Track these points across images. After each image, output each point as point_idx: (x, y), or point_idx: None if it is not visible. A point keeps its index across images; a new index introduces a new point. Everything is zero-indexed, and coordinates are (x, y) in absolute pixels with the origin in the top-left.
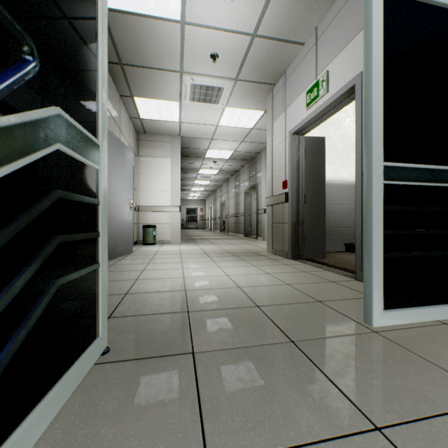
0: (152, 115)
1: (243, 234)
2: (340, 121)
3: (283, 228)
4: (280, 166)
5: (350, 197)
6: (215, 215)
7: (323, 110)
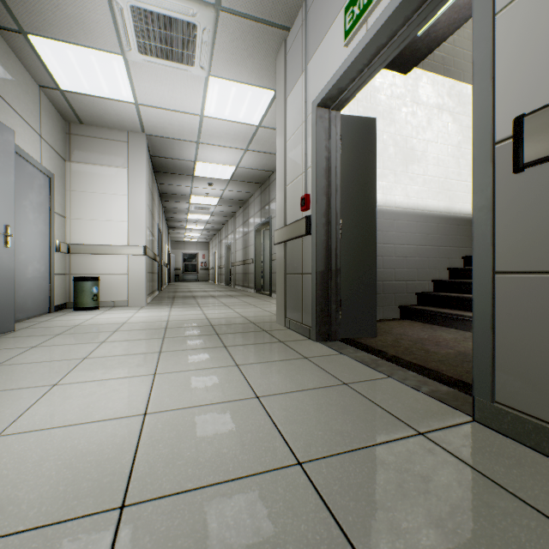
0: (81, 83)
1: (253, 288)
2: (393, 111)
3: (303, 282)
4: (297, 172)
5: (407, 232)
6: (220, 263)
7: (380, 30)
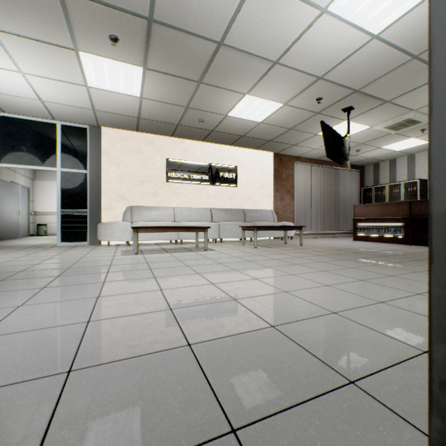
0: None
1: None
2: None
3: None
4: None
5: None
6: None
7: None
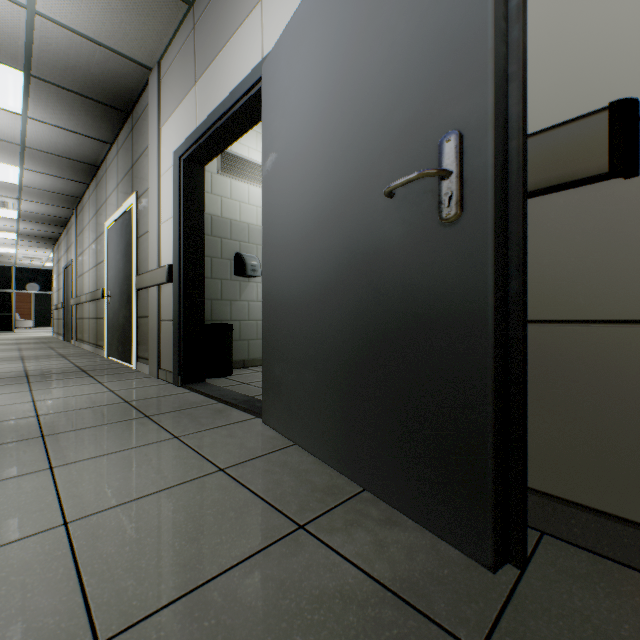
0: None
1: None
2: None
3: None
4: None
5: None
6: None
7: None
